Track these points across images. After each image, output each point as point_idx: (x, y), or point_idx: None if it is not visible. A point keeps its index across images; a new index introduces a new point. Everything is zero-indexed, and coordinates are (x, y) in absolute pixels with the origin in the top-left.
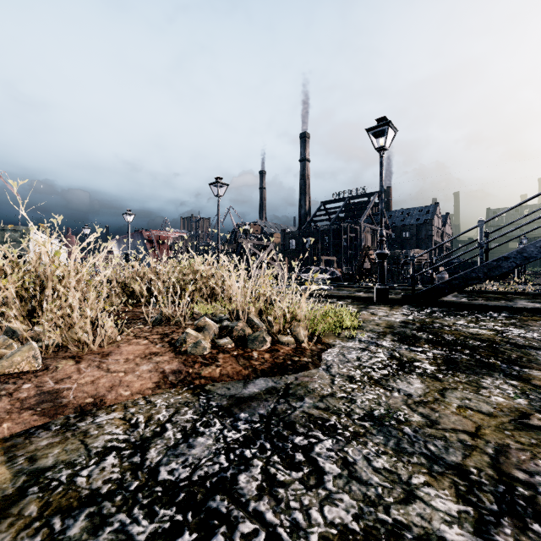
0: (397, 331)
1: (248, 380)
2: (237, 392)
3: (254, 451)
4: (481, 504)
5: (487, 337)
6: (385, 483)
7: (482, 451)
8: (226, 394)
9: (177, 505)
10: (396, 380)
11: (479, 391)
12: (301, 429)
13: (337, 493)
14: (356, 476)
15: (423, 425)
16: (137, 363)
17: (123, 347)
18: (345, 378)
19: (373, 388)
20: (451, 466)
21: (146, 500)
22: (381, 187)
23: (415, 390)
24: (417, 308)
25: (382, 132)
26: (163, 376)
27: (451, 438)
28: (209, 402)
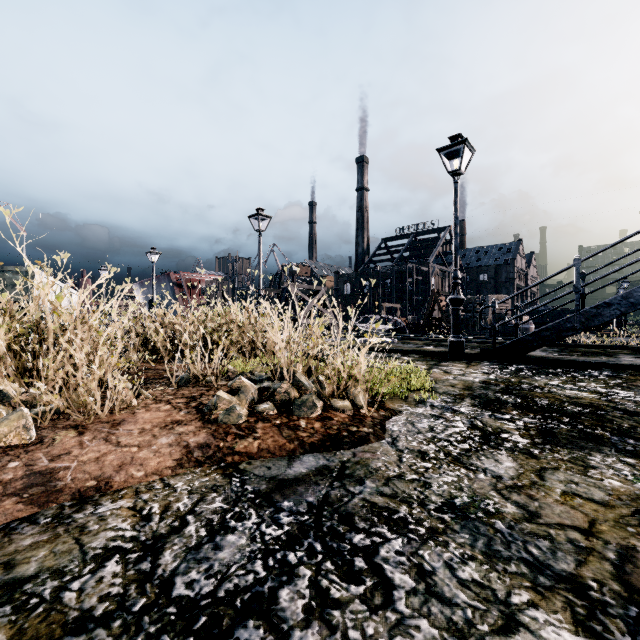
0: (477, 394)
1: (294, 457)
2: (280, 473)
3: (300, 555)
4: (609, 635)
5: (589, 402)
6: (475, 603)
7: (601, 556)
8: (266, 475)
9: (196, 635)
10: (480, 457)
11: (588, 472)
12: (361, 524)
13: (412, 617)
14: (436, 592)
15: (520, 519)
16: (155, 434)
17: (140, 413)
18: (415, 454)
19: (451, 467)
20: (562, 577)
21: (154, 627)
22: (455, 219)
23: (505, 471)
24: (499, 366)
25: (456, 152)
26: (187, 452)
27: (558, 537)
28: (243, 486)
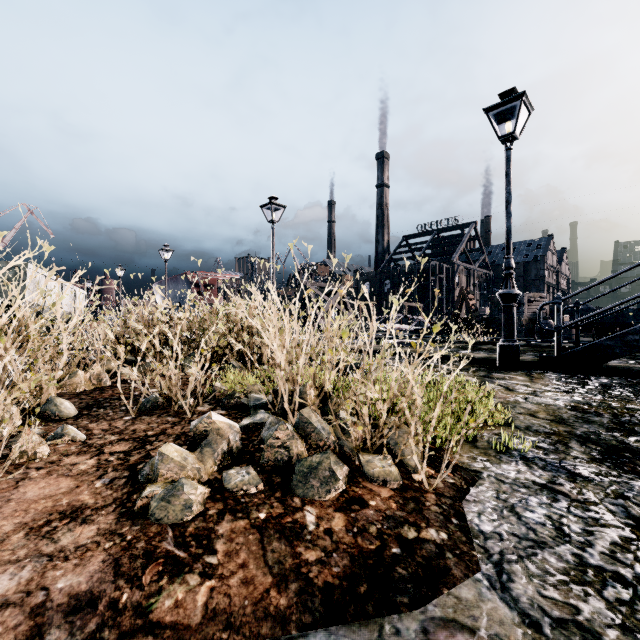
0: (582, 433)
1: None
2: None
3: None
4: None
5: None
6: None
7: None
8: None
9: None
10: None
11: None
12: None
13: None
14: None
15: None
16: None
17: (29, 481)
18: None
19: None
20: None
21: None
22: (508, 194)
23: None
24: (573, 379)
25: (508, 113)
26: (31, 629)
27: None
28: None
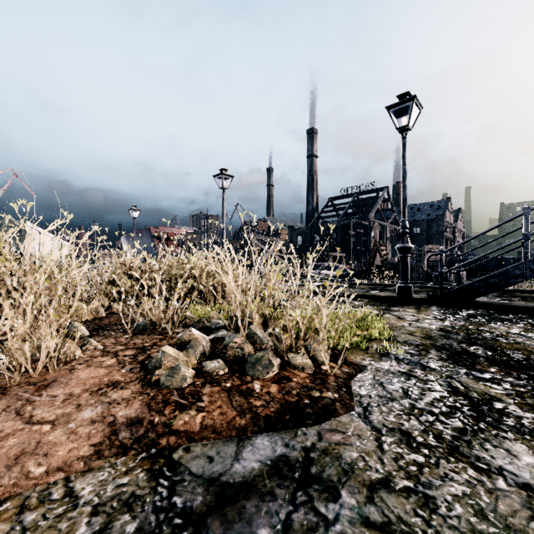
0: (441, 344)
1: (245, 439)
2: (224, 470)
3: None
4: None
5: None
6: None
7: None
8: (205, 474)
9: None
10: (484, 445)
11: None
12: None
13: None
14: None
15: None
16: (80, 403)
17: (78, 370)
18: (398, 436)
19: (453, 465)
20: None
21: None
22: (404, 172)
23: (531, 474)
24: (449, 311)
25: (404, 110)
26: (111, 431)
27: None
28: (171, 498)
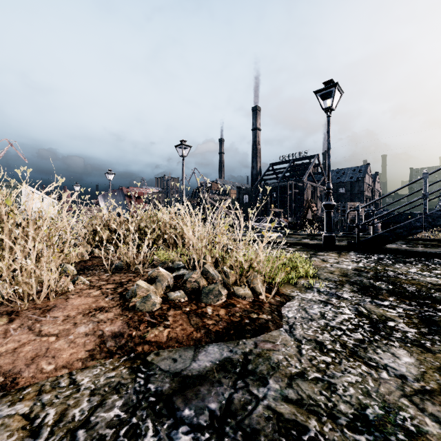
0: (354, 280)
1: (200, 347)
2: (185, 367)
3: None
4: None
5: None
6: None
7: None
8: (171, 370)
9: None
10: (376, 350)
11: None
12: None
13: None
14: None
15: None
16: (76, 322)
17: (71, 299)
18: (313, 345)
19: (351, 363)
20: None
21: None
22: (328, 144)
23: (407, 369)
24: (364, 255)
25: (329, 94)
26: (100, 341)
27: None
28: (146, 385)
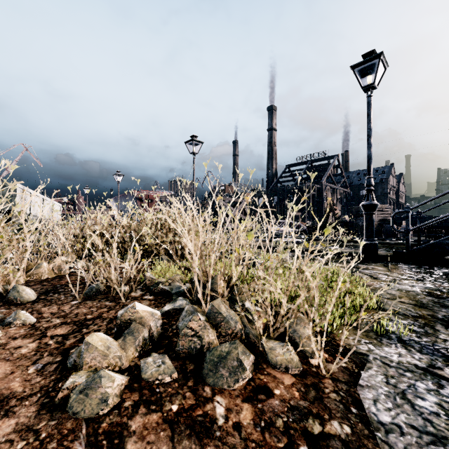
0: (443, 316)
1: None
2: None
3: None
4: None
5: None
6: None
7: None
8: None
9: None
10: None
11: None
12: None
13: None
14: None
15: None
16: None
17: None
18: None
19: None
20: None
21: None
22: (369, 130)
23: None
24: (421, 269)
25: (369, 69)
26: None
27: None
28: None
